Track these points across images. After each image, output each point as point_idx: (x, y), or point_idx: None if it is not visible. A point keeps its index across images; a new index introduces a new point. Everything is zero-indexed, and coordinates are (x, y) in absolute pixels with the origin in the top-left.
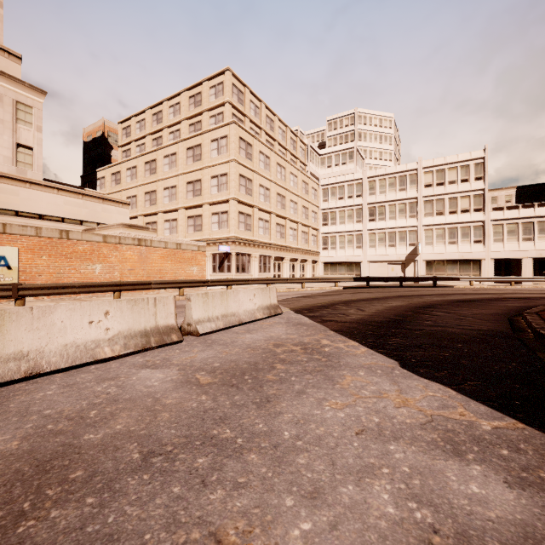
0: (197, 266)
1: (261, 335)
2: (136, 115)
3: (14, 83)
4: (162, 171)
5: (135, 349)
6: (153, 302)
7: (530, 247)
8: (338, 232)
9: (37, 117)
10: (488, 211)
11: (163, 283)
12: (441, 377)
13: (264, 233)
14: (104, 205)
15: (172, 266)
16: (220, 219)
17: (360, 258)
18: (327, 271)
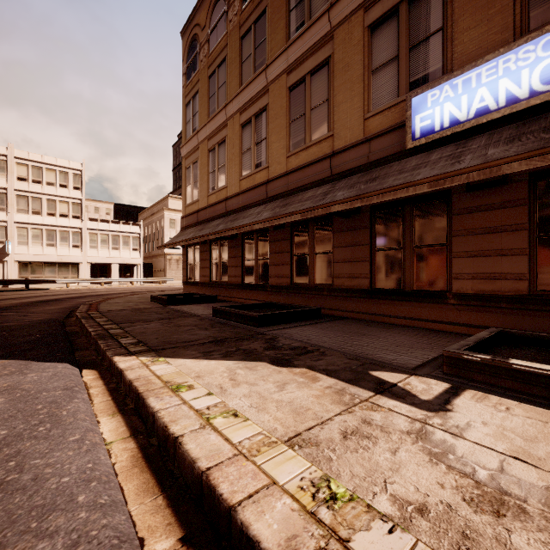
0: None
1: None
2: None
3: None
4: None
5: None
6: None
7: (117, 255)
8: None
9: None
10: (85, 220)
11: None
12: None
13: None
14: None
15: None
16: None
17: None
18: None
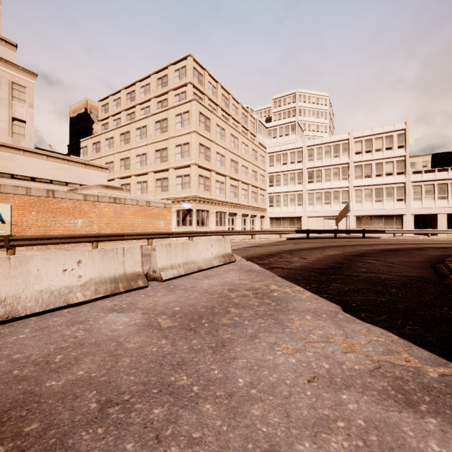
0: (163, 220)
1: (217, 281)
2: (113, 94)
3: (10, 66)
4: (134, 141)
5: (105, 294)
6: (122, 252)
7: (444, 204)
8: (282, 192)
9: (29, 95)
10: (409, 174)
11: (134, 234)
12: (382, 321)
13: (220, 193)
14: (86, 169)
15: (142, 220)
16: (183, 181)
17: (301, 214)
18: (273, 224)
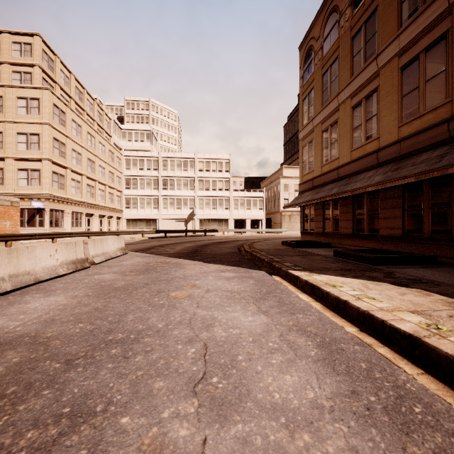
0: (10, 220)
1: (133, 261)
2: None
3: None
4: None
5: (73, 270)
6: (74, 244)
7: (249, 213)
8: (139, 195)
9: None
10: (231, 191)
11: None
12: (217, 263)
13: (76, 192)
14: None
15: None
16: (30, 176)
17: (156, 216)
18: (130, 225)
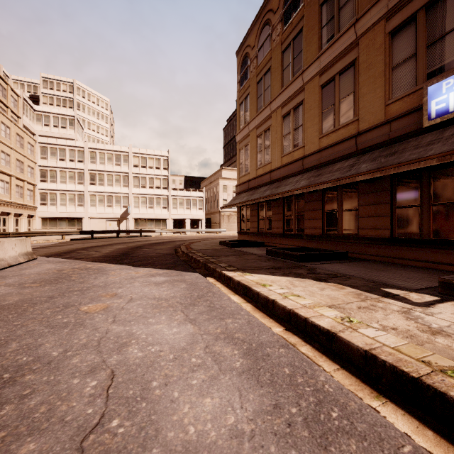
0: None
1: (40, 269)
2: None
3: None
4: None
5: None
6: None
7: (189, 213)
8: (59, 189)
9: None
10: (170, 190)
11: None
12: (149, 267)
13: None
14: None
15: None
16: None
17: (82, 215)
18: (46, 225)
